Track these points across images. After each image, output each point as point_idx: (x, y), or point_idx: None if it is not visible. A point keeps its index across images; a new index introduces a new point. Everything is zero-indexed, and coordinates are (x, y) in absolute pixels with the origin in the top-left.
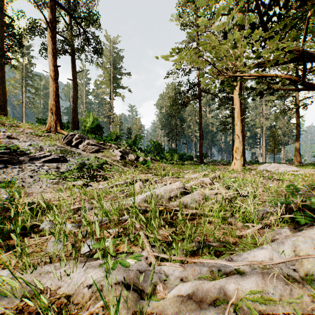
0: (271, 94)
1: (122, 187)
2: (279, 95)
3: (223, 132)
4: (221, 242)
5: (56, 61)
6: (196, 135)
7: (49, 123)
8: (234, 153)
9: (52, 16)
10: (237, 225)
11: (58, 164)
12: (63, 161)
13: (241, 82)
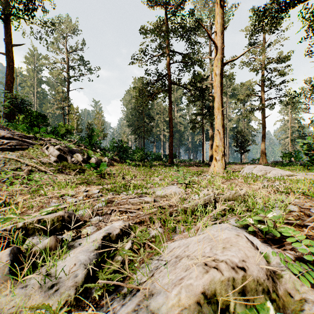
0: None
1: None
2: (247, 94)
3: (193, 130)
4: None
5: None
6: (165, 133)
7: None
8: (214, 153)
9: None
10: None
11: None
12: None
13: (222, 65)
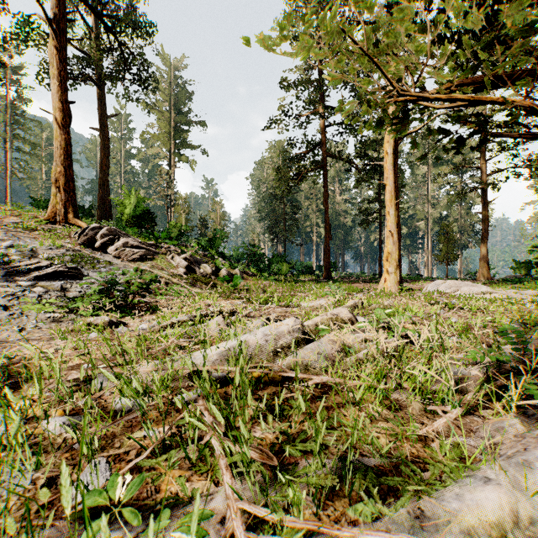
0: (479, 146)
1: (183, 328)
2: (456, 165)
3: (364, 227)
4: (387, 455)
5: (66, 92)
6: (319, 231)
7: (53, 207)
8: (385, 263)
9: (59, 10)
10: (411, 409)
11: (64, 283)
12: (75, 277)
13: (396, 140)
